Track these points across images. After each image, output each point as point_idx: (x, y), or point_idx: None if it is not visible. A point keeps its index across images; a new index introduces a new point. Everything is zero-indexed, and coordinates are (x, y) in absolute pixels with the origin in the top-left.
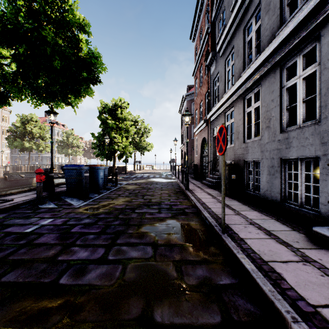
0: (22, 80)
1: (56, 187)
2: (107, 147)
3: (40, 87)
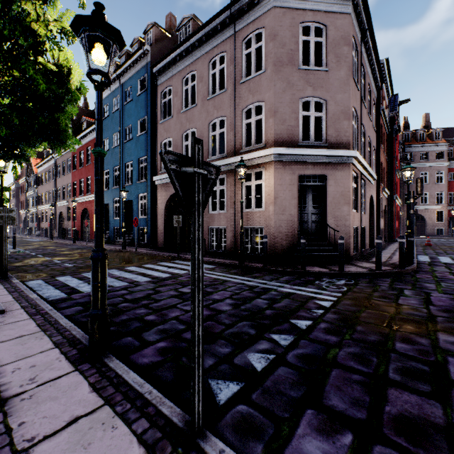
0: None
1: None
2: None
3: None
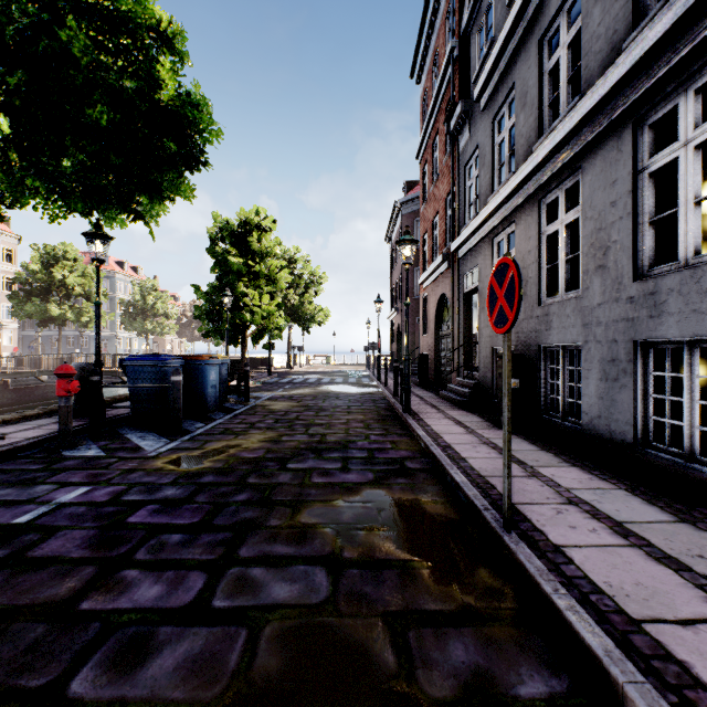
0: (22, 158)
1: (107, 407)
2: (227, 317)
3: (63, 172)
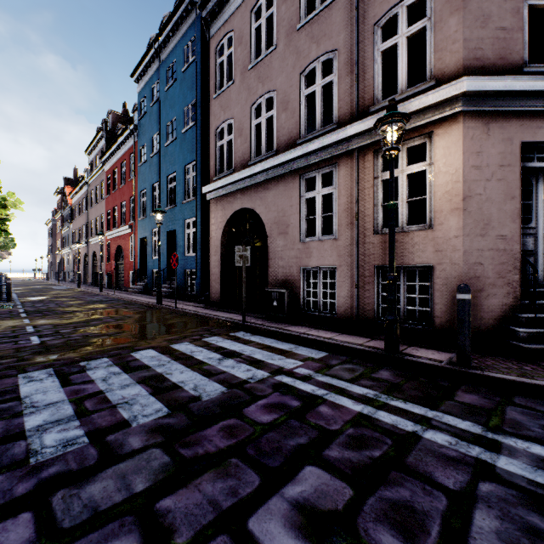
0: None
1: None
2: None
3: None
